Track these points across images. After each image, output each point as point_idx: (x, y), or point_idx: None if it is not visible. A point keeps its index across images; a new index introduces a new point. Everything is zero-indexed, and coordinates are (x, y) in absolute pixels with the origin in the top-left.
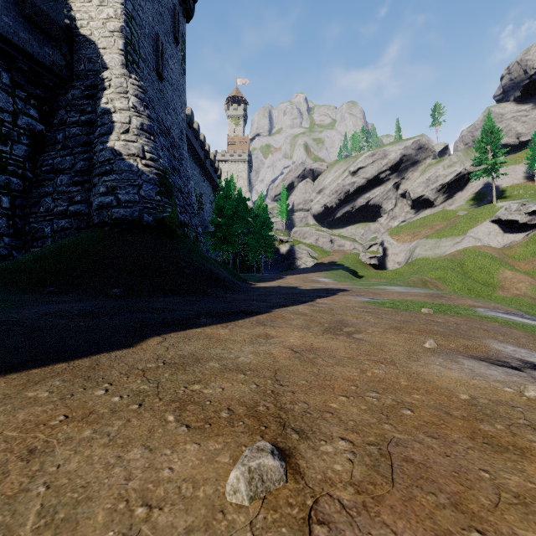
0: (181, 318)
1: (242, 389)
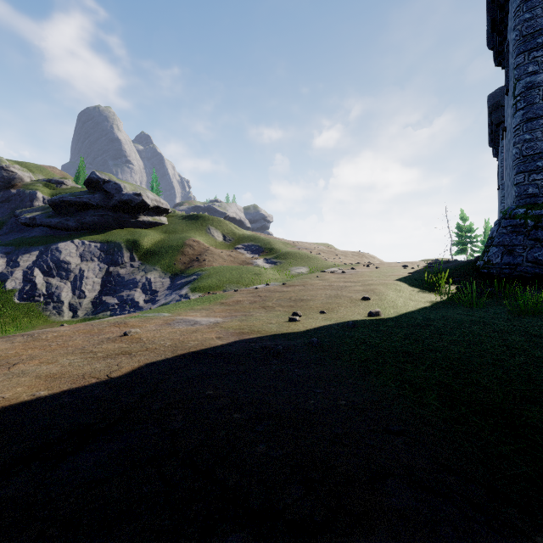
0: (1, 439)
1: (106, 346)
